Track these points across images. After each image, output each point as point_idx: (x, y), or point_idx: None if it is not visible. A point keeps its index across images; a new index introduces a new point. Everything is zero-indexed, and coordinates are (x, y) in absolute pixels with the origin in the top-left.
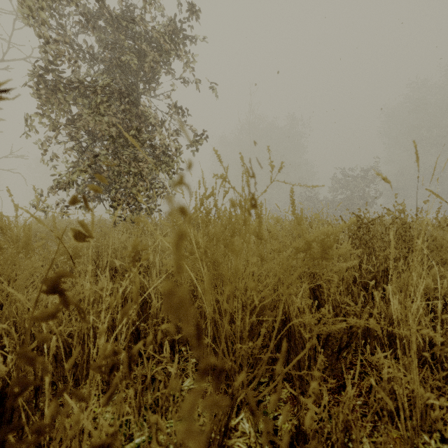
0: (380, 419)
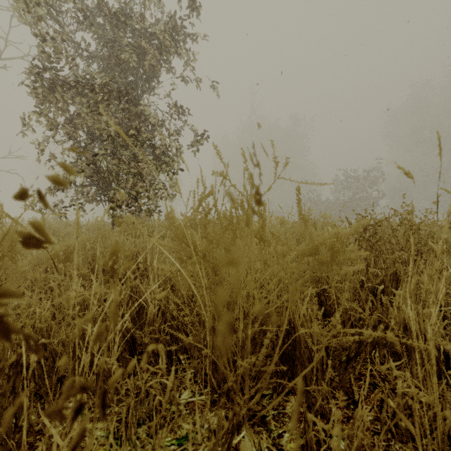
0: (394, 437)
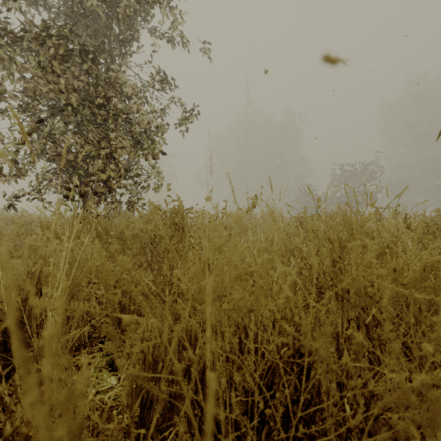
0: None
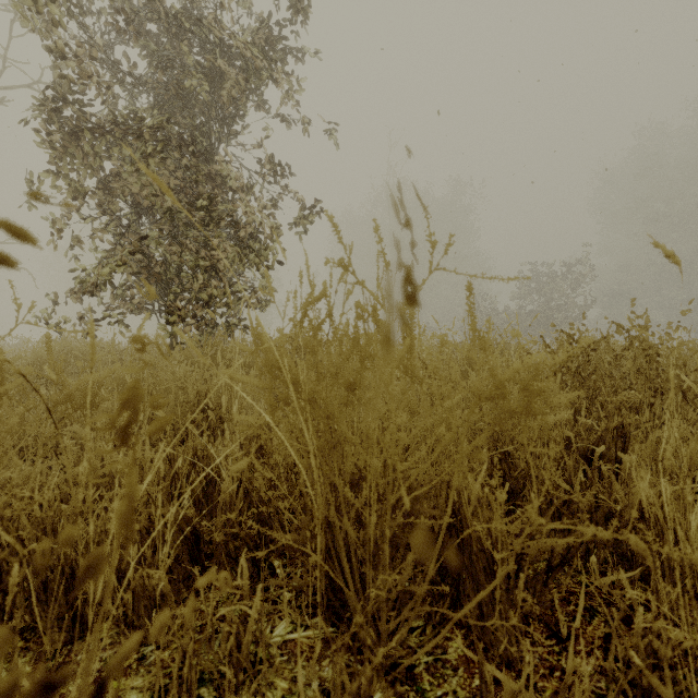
0: None
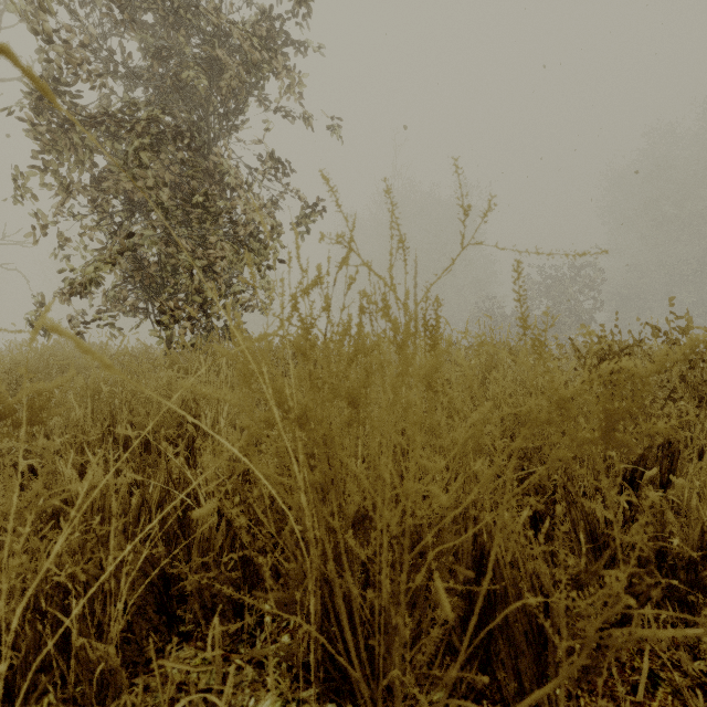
0: None
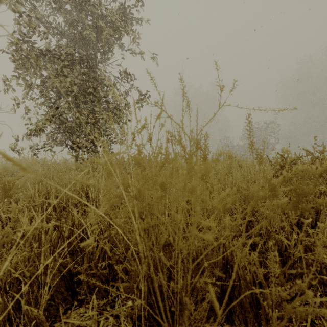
0: None
